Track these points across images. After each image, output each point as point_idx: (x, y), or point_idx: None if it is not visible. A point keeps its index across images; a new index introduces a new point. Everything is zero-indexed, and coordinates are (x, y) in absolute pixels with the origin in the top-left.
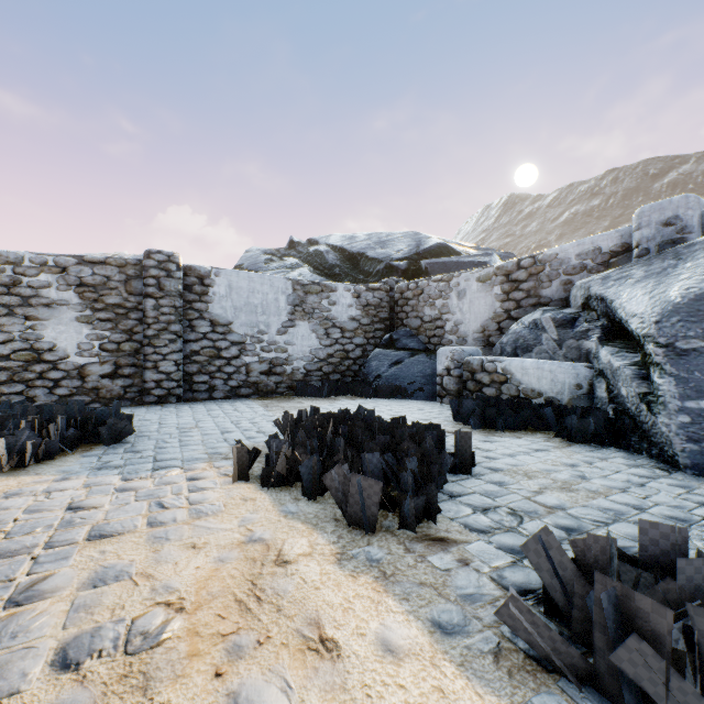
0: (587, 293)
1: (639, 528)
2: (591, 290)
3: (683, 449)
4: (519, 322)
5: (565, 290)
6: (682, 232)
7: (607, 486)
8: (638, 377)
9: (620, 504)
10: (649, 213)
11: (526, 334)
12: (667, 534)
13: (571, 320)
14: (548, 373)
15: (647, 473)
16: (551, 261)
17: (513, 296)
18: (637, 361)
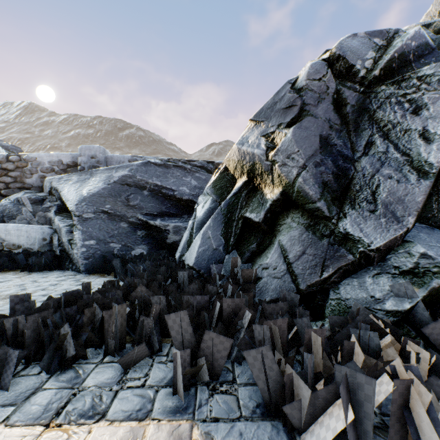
0: (51, 185)
1: (10, 300)
2: (53, 184)
3: (83, 263)
4: (8, 199)
5: (42, 182)
6: (98, 163)
7: (36, 290)
8: (69, 232)
9: (37, 296)
10: (85, 150)
11: (11, 207)
12: (23, 298)
13: (42, 200)
14: (25, 232)
15: (64, 278)
16: (33, 161)
17: (3, 179)
18: (71, 224)
